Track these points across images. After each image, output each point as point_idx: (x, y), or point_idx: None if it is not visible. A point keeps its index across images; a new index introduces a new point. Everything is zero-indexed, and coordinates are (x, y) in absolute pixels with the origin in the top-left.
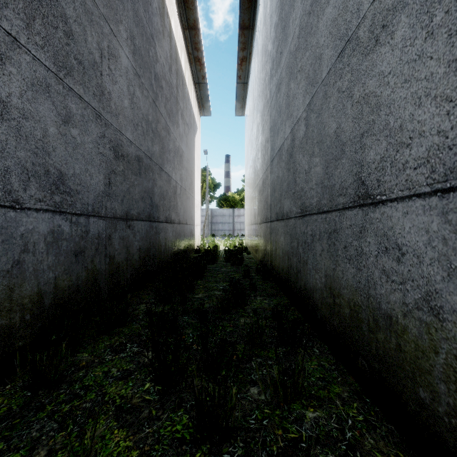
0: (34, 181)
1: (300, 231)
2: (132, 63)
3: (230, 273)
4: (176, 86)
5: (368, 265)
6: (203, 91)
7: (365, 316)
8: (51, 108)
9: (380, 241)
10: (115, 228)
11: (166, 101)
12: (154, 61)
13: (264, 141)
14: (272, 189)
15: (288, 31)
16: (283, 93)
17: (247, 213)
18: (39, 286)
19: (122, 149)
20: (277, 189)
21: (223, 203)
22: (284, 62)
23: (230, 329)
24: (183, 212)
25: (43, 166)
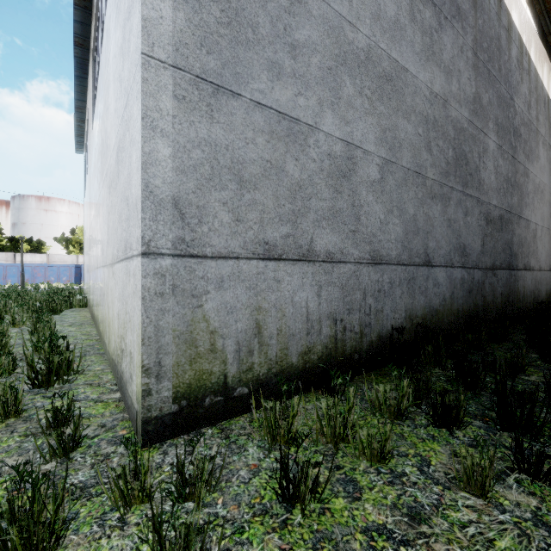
0: (456, 253)
1: None
2: (496, 142)
3: None
4: (536, 116)
5: None
6: None
7: None
8: (461, 211)
9: None
10: (486, 276)
11: (523, 145)
12: (513, 118)
13: None
14: None
15: None
16: None
17: None
18: (457, 306)
19: (490, 216)
20: None
21: None
22: None
23: None
24: (544, 256)
25: (459, 244)
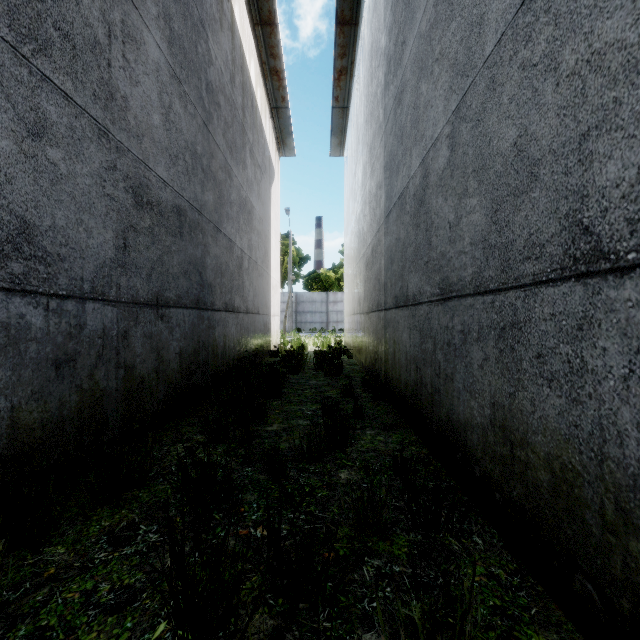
0: None
1: (439, 325)
2: (167, 58)
3: (323, 388)
4: (242, 107)
5: (602, 394)
6: (284, 120)
7: (592, 496)
8: (3, 105)
9: (637, 348)
10: (135, 320)
11: (225, 127)
12: (206, 62)
13: (374, 187)
14: (388, 259)
15: (415, 3)
16: (408, 104)
17: (347, 297)
18: None
19: (149, 193)
20: (396, 259)
21: (312, 284)
22: (409, 55)
23: (324, 493)
24: (252, 296)
25: None
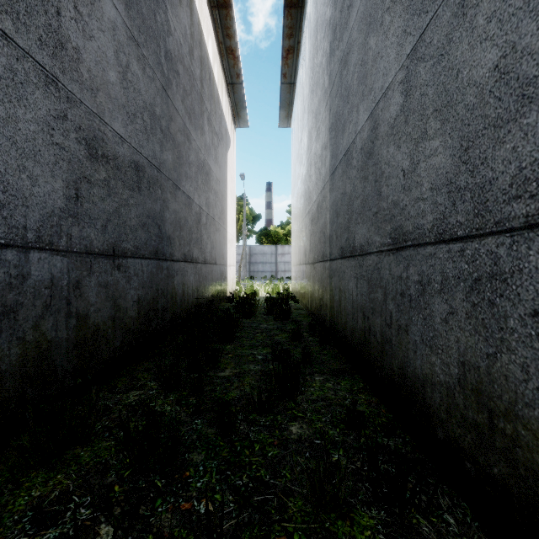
0: None
1: (390, 275)
2: (124, 20)
3: (273, 331)
4: (200, 79)
5: None
6: (238, 95)
7: None
8: None
9: None
10: (89, 270)
11: (184, 94)
12: (165, 31)
13: (320, 148)
14: (333, 213)
15: None
16: (354, 63)
17: (294, 250)
18: None
19: (104, 146)
20: (342, 212)
21: (263, 238)
22: (356, 16)
23: (275, 452)
24: (210, 248)
25: None
